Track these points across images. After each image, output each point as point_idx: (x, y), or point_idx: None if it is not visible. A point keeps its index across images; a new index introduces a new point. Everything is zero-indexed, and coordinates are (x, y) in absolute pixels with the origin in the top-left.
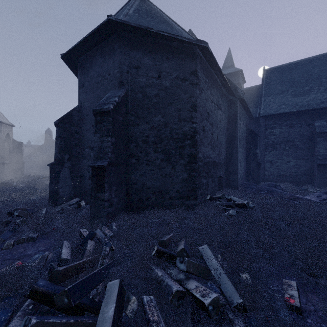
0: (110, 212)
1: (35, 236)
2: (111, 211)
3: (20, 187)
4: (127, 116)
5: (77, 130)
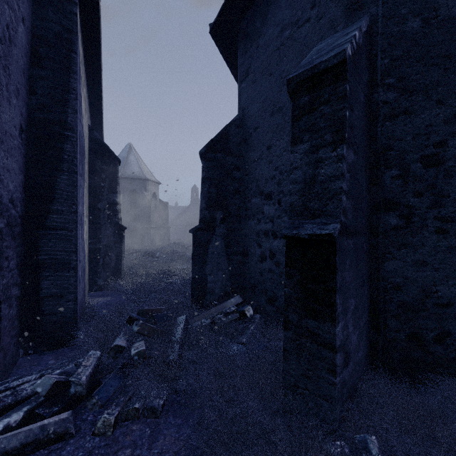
0: (344, 381)
1: (159, 406)
2: (346, 378)
3: (163, 258)
4: (372, 94)
5: (236, 163)
